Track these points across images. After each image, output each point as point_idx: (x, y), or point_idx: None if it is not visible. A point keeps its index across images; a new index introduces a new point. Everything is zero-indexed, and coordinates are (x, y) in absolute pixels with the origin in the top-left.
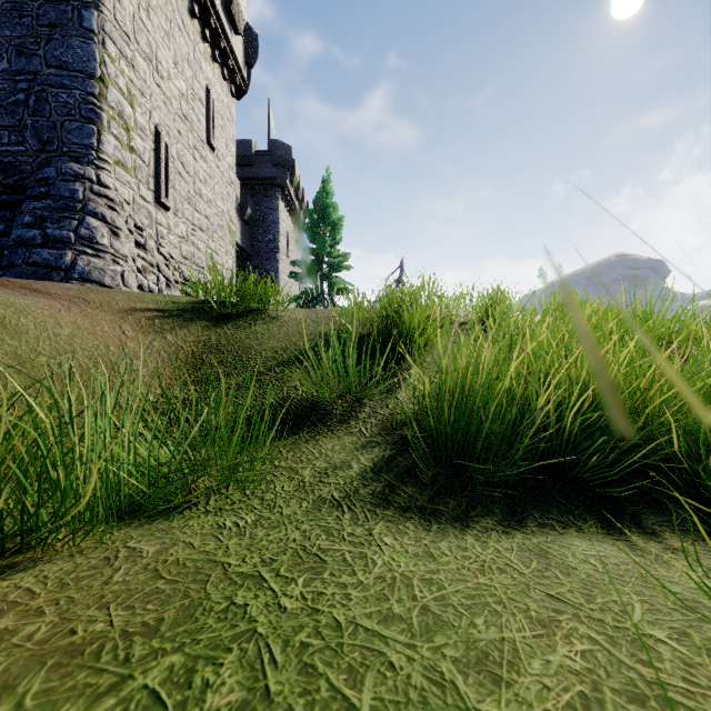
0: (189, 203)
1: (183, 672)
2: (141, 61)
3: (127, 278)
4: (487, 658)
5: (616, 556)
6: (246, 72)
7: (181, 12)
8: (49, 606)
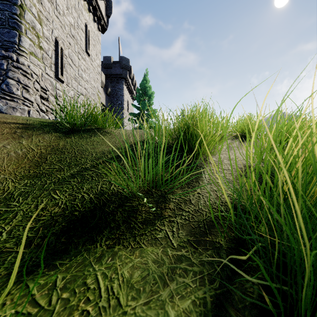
0: (75, 80)
1: None
2: (46, 2)
3: (32, 114)
4: None
5: None
6: (106, 20)
7: None
8: None
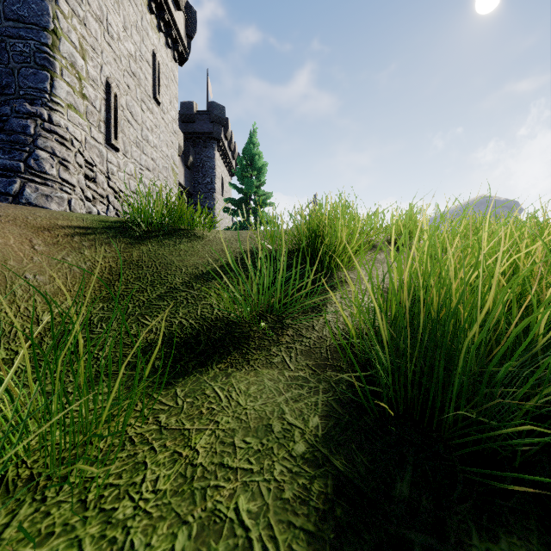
0: (137, 147)
1: None
2: (93, 21)
3: (74, 205)
4: None
5: None
6: (187, 43)
7: None
8: None
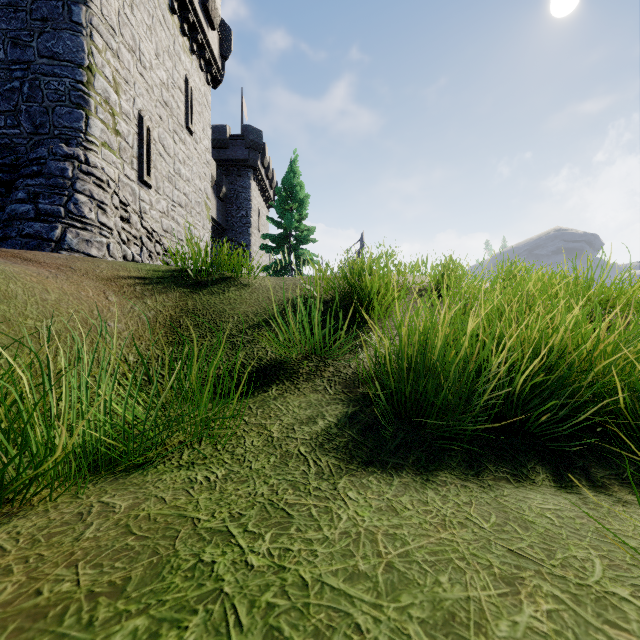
0: (169, 182)
1: (147, 637)
2: (126, 52)
3: (112, 249)
4: (453, 619)
5: (570, 509)
6: (221, 64)
7: (162, 9)
8: (18, 564)
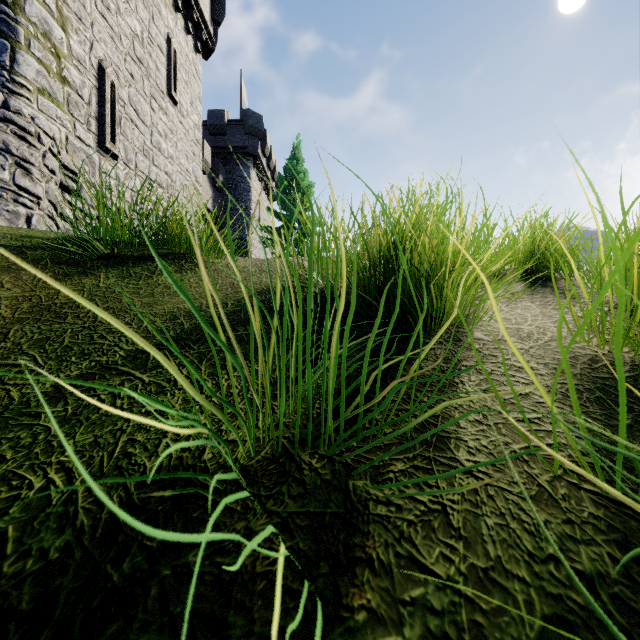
0: (145, 156)
1: None
2: None
3: (36, 223)
4: None
5: None
6: (213, 30)
7: None
8: None
